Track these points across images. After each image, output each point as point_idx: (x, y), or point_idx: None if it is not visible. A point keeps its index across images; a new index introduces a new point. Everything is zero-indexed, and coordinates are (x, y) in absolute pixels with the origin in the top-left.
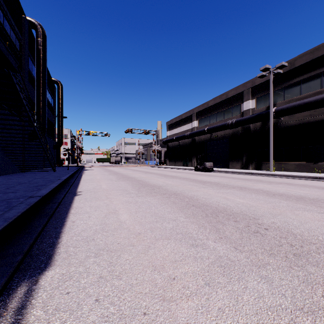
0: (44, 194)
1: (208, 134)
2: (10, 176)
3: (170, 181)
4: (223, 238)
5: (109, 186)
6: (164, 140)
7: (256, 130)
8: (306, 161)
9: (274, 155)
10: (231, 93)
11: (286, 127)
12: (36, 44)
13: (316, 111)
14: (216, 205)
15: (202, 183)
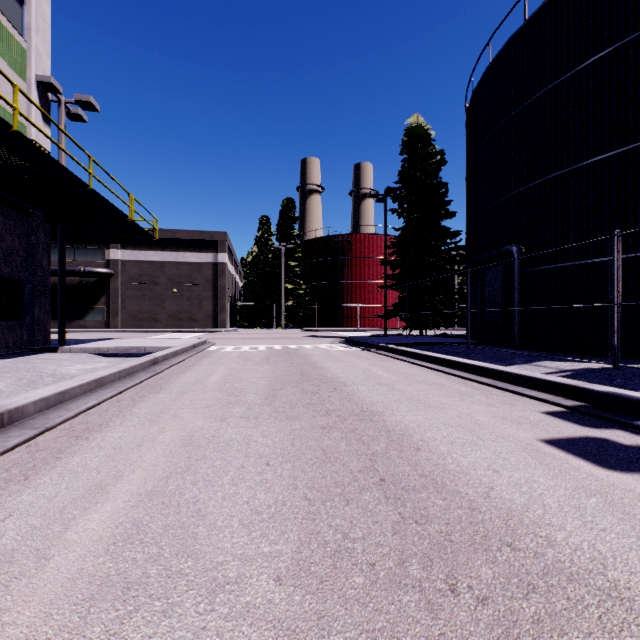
0: None
1: None
2: None
3: None
4: None
5: None
6: None
7: None
8: None
9: None
10: None
11: None
12: None
13: (70, 278)
14: None
15: None
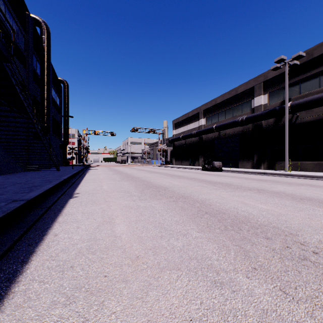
0: (31, 197)
1: (216, 133)
2: (10, 176)
3: (177, 182)
4: (258, 270)
5: (110, 187)
6: (170, 139)
7: (268, 127)
8: None
9: (289, 154)
10: (240, 89)
11: (303, 123)
12: (40, 42)
13: None
14: (234, 212)
15: (212, 183)
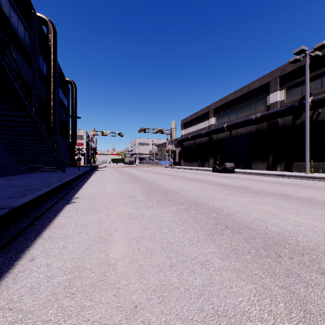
0: (19, 204)
1: (227, 132)
2: (13, 177)
3: (187, 185)
4: None
5: (114, 190)
6: (178, 139)
7: (286, 125)
8: None
9: (309, 154)
10: (254, 85)
11: None
12: (46, 41)
13: None
14: (263, 227)
15: (226, 187)
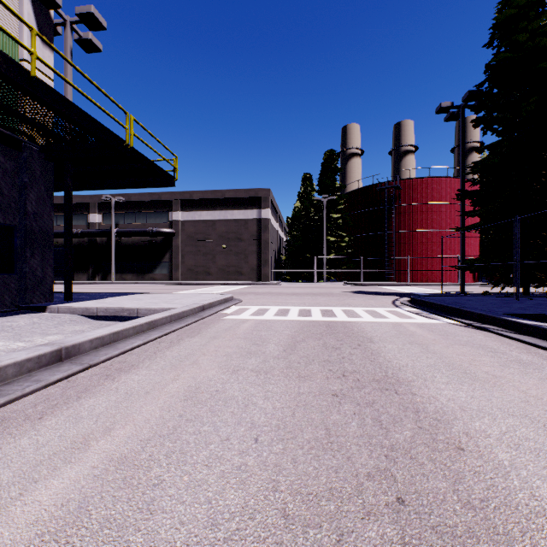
0: None
1: None
2: None
3: None
4: None
5: None
6: None
7: (103, 243)
8: (138, 273)
9: (118, 268)
10: (76, 200)
11: (126, 245)
12: None
13: (144, 238)
14: None
15: None
